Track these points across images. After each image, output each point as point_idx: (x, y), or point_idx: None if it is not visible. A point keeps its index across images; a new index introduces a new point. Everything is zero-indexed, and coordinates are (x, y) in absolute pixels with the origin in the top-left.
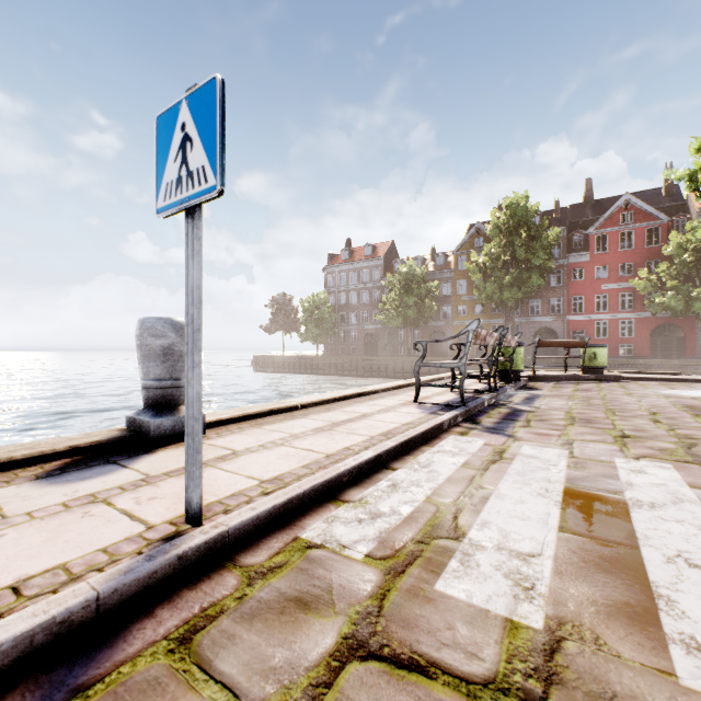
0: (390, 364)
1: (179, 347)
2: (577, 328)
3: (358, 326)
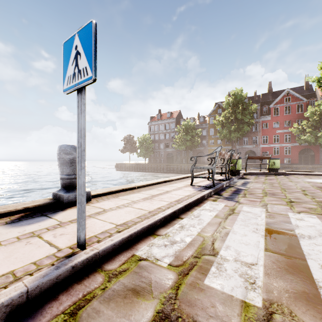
0: (179, 167)
1: None
2: (265, 150)
3: (164, 150)
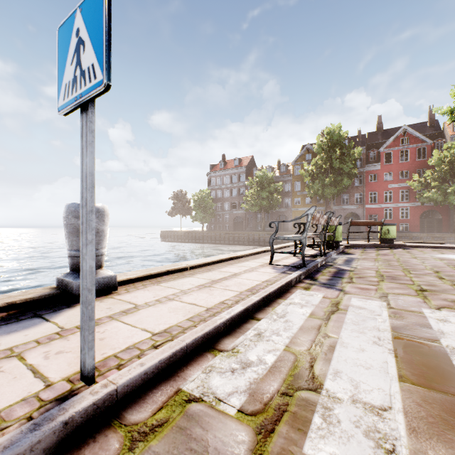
0: (251, 236)
1: (96, 226)
2: (372, 212)
3: (230, 212)
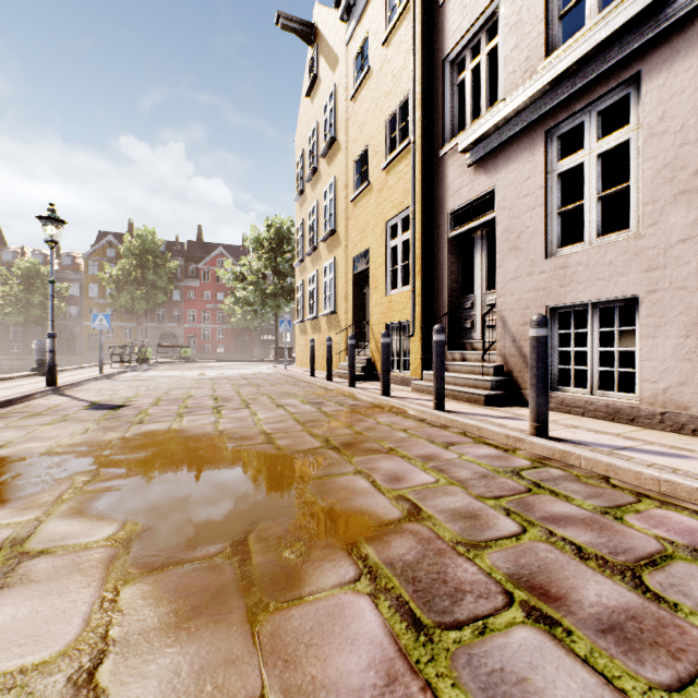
0: (5, 363)
1: None
2: (192, 333)
3: None
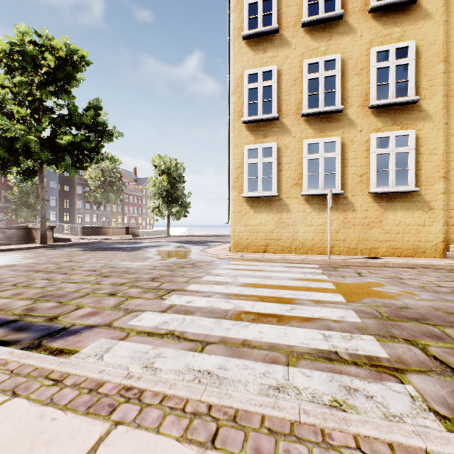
0: None
1: None
2: None
3: None
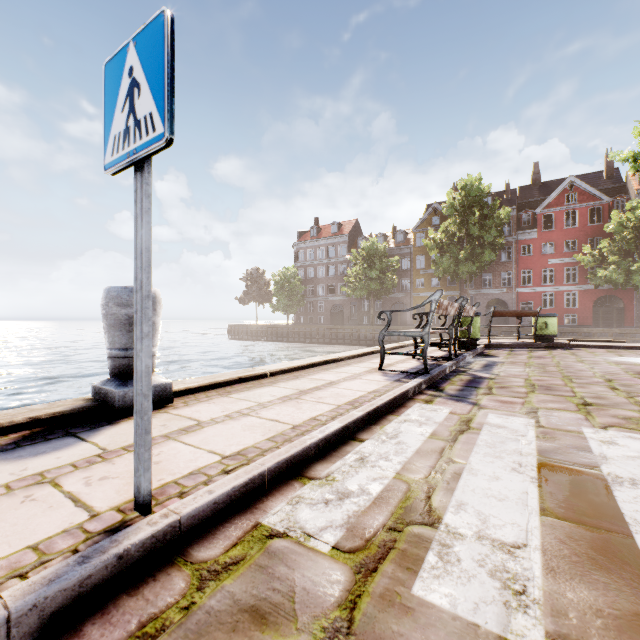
0: (354, 332)
1: None
2: (526, 299)
3: (325, 298)
